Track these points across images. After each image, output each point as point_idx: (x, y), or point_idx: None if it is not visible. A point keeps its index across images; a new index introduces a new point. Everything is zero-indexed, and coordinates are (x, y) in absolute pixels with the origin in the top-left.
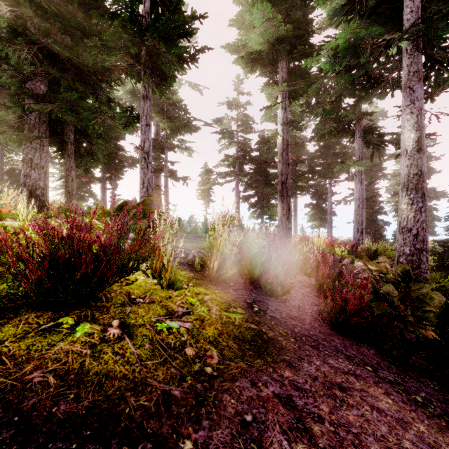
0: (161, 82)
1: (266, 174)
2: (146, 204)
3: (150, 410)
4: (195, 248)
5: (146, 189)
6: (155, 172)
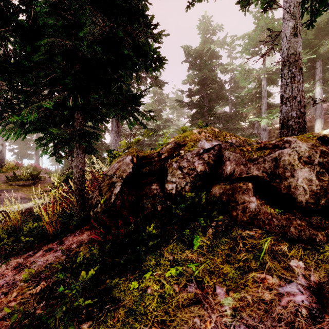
0: None
1: (25, 139)
2: None
3: None
4: None
5: None
6: None
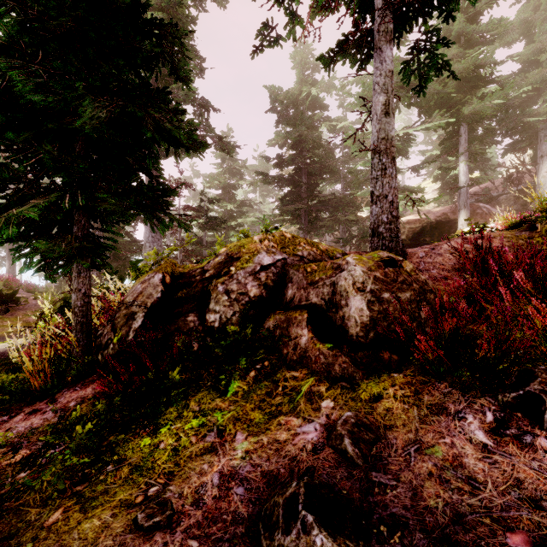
0: None
1: None
2: None
3: None
4: None
5: None
6: None
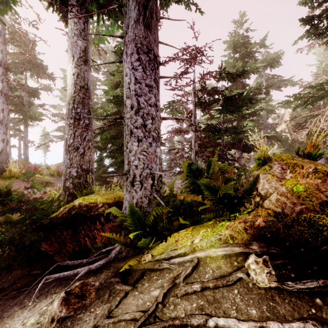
0: (30, 119)
1: None
2: (26, 160)
3: (47, 180)
4: (45, 172)
5: (26, 155)
6: (11, 136)
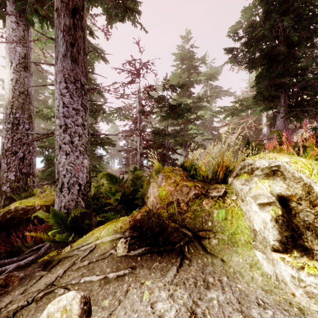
0: None
1: None
2: None
3: None
4: None
5: None
6: None
